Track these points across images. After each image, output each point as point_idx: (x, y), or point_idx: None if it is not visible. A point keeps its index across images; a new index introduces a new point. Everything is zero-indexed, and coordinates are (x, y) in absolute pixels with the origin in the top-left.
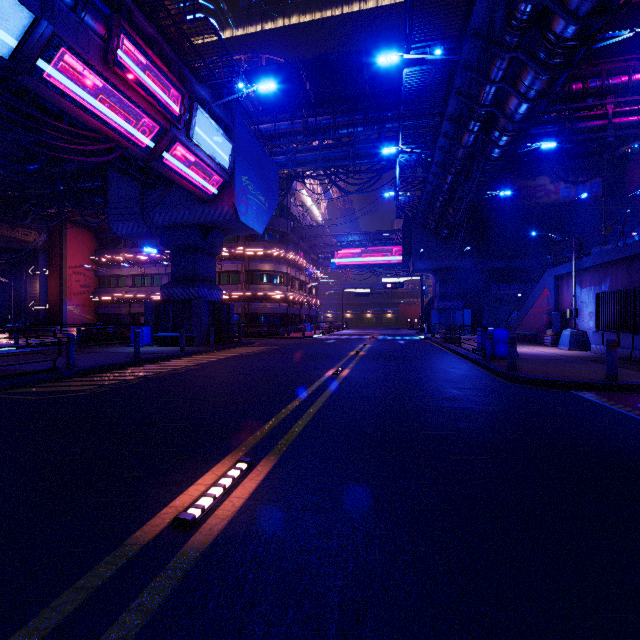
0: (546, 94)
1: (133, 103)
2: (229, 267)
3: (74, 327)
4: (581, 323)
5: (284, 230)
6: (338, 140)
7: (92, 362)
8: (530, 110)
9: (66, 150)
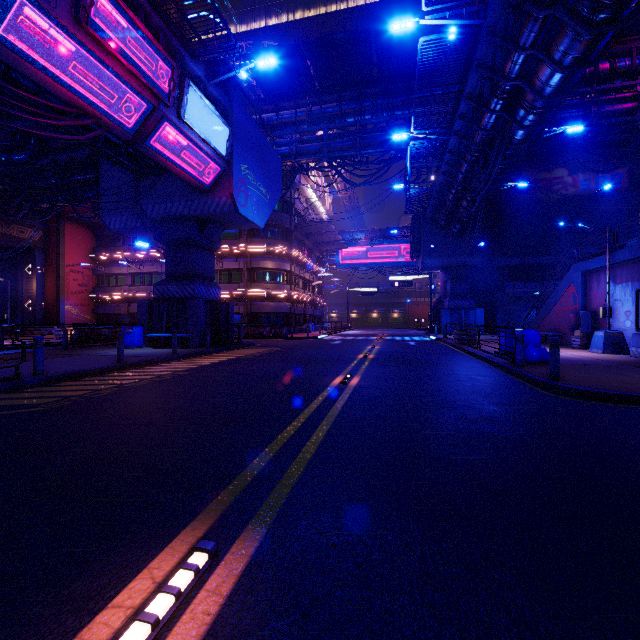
0: (584, 61)
1: (113, 73)
2: (230, 265)
3: (68, 327)
4: (615, 323)
5: (287, 226)
6: (344, 129)
7: (67, 367)
8: (564, 81)
9: (55, 139)
